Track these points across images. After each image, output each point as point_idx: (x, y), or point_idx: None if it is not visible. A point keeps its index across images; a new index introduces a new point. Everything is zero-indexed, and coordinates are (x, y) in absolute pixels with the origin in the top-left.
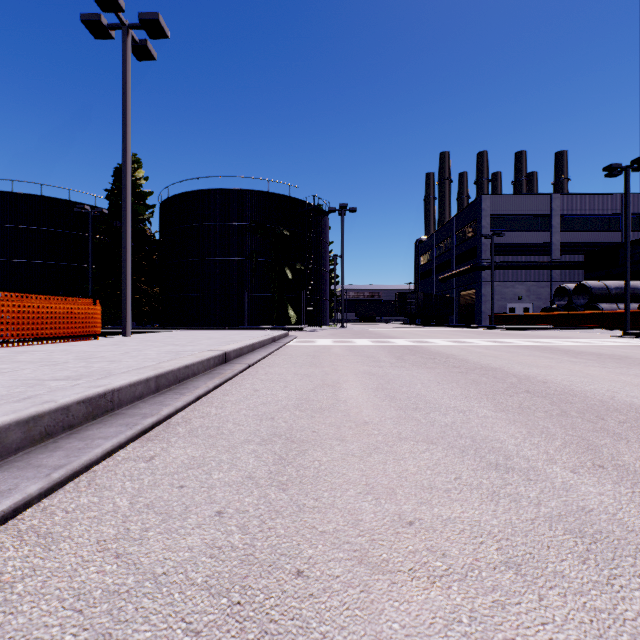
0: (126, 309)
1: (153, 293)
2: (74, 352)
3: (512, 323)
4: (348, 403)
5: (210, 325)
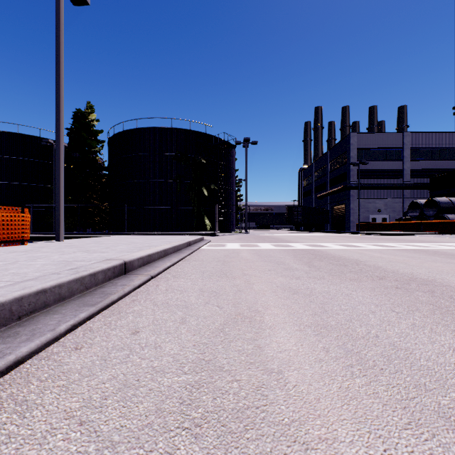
0: (59, 217)
1: (103, 207)
2: None
3: (375, 229)
4: (289, 385)
5: (145, 231)
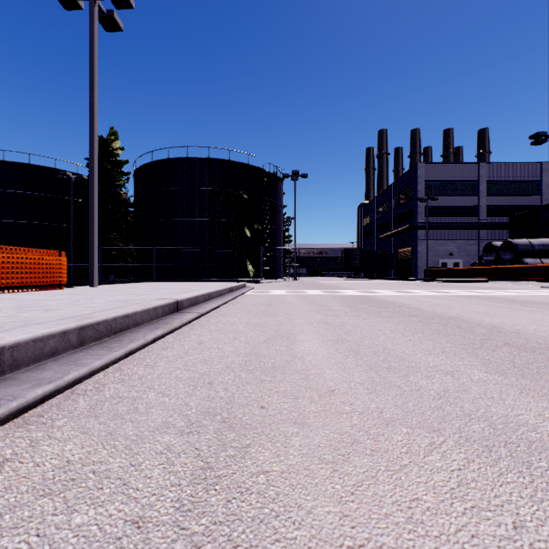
0: (93, 261)
1: (128, 250)
2: (22, 300)
3: (445, 276)
4: (306, 360)
5: (178, 278)
